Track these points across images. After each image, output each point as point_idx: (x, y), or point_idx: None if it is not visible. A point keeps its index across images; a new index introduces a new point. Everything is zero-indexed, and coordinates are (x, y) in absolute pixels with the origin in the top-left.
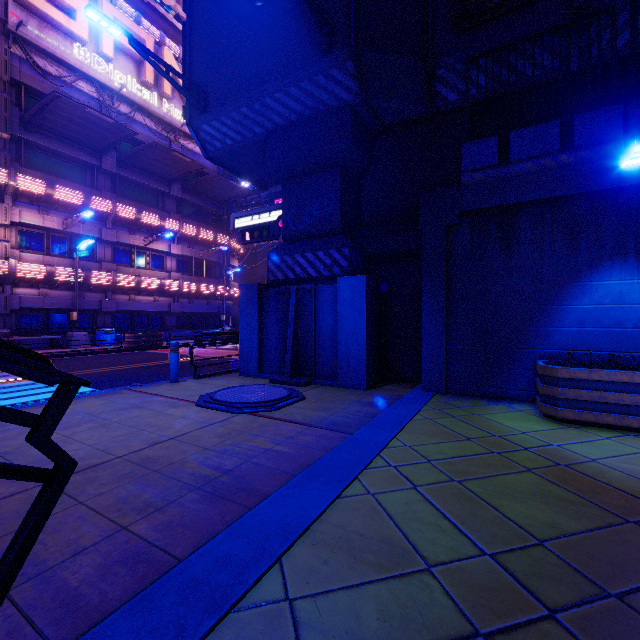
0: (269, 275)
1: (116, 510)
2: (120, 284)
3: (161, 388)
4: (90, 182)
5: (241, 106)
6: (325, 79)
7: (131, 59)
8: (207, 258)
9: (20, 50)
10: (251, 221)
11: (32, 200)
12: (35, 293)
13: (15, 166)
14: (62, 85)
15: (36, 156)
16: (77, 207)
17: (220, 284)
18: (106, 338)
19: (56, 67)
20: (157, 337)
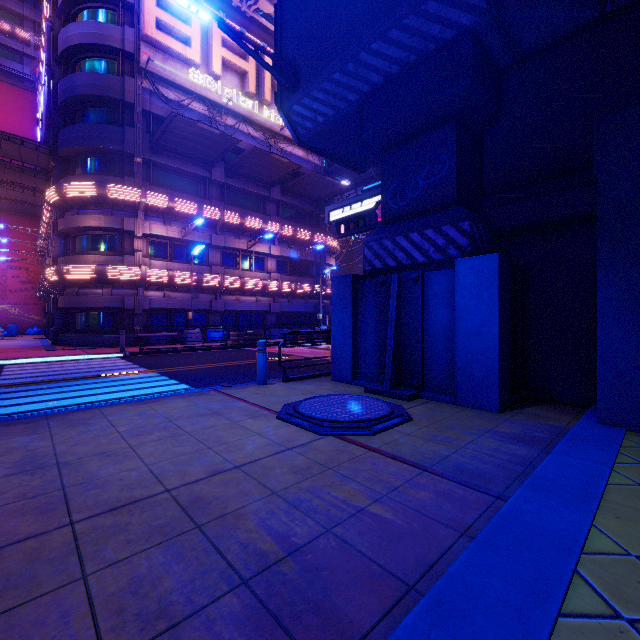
0: (365, 264)
1: (116, 610)
2: (227, 285)
3: (247, 391)
4: (203, 193)
5: (333, 72)
6: (437, 4)
7: (236, 74)
8: (304, 258)
9: (149, 84)
10: (346, 212)
11: (158, 214)
12: (161, 295)
13: (146, 185)
14: (181, 108)
15: (162, 175)
16: (192, 217)
17: (317, 283)
18: (215, 336)
19: (176, 93)
20: (257, 335)
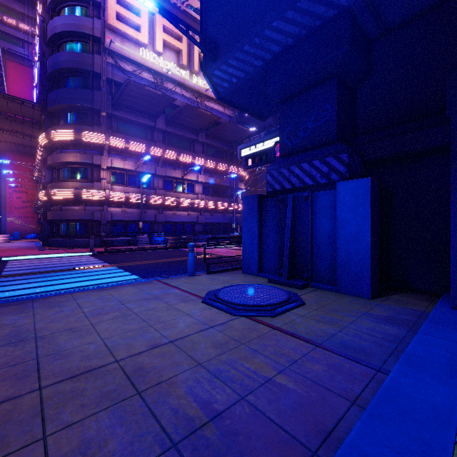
0: (267, 187)
1: None
2: (167, 203)
3: (180, 281)
4: (150, 138)
5: (243, 45)
6: None
7: (173, 51)
8: (222, 183)
9: (111, 59)
10: (253, 150)
11: (118, 152)
12: (119, 211)
13: (109, 132)
14: (134, 77)
15: (120, 125)
16: (142, 154)
17: (231, 202)
18: (158, 239)
19: (130, 66)
20: (188, 239)
